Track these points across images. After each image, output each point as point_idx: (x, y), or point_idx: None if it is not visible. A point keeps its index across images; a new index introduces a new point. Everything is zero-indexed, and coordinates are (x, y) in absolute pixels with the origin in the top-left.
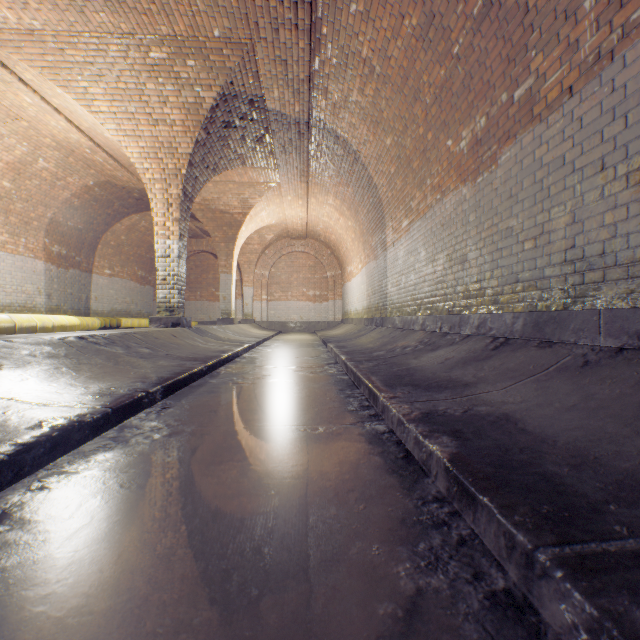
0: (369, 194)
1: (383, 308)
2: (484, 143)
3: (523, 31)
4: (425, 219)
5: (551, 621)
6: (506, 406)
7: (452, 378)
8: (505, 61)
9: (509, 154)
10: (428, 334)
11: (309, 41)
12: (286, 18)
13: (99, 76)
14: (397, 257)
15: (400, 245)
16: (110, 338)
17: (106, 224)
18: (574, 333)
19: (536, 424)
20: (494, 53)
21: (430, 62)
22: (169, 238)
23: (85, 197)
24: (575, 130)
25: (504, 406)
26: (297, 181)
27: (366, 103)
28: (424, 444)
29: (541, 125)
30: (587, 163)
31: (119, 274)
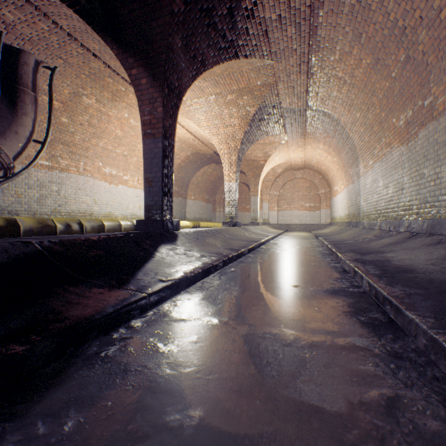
0: (347, 143)
1: (357, 215)
2: (411, 125)
3: (426, 73)
4: (382, 162)
5: (363, 287)
6: (391, 258)
7: (378, 250)
8: (419, 85)
9: (423, 133)
10: (380, 231)
11: (306, 76)
12: (294, 70)
13: (204, 112)
14: (366, 183)
15: (367, 176)
16: (217, 231)
17: (193, 173)
18: (445, 230)
19: (396, 261)
20: (413, 80)
21: (379, 79)
22: (231, 182)
23: (186, 161)
24: None
25: (391, 258)
26: (298, 138)
27: (342, 96)
28: (349, 264)
29: (436, 122)
30: None
31: (197, 198)
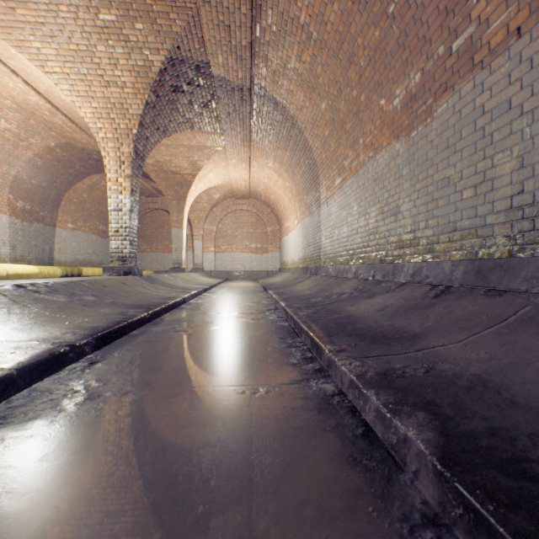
0: (305, 156)
1: (317, 258)
2: (419, 98)
3: None
4: (357, 176)
5: None
6: (474, 365)
7: (397, 327)
8: (443, 13)
9: (446, 105)
10: (362, 282)
11: (251, 6)
12: None
13: (51, 37)
14: (330, 212)
15: (333, 201)
16: (53, 286)
17: (68, 183)
18: (526, 281)
19: (526, 393)
20: (431, 7)
21: (365, 24)
22: (121, 193)
23: (47, 157)
24: (524, 71)
25: (471, 365)
26: (240, 145)
27: (303, 69)
28: (393, 424)
29: (483, 72)
30: (538, 104)
31: (81, 228)
